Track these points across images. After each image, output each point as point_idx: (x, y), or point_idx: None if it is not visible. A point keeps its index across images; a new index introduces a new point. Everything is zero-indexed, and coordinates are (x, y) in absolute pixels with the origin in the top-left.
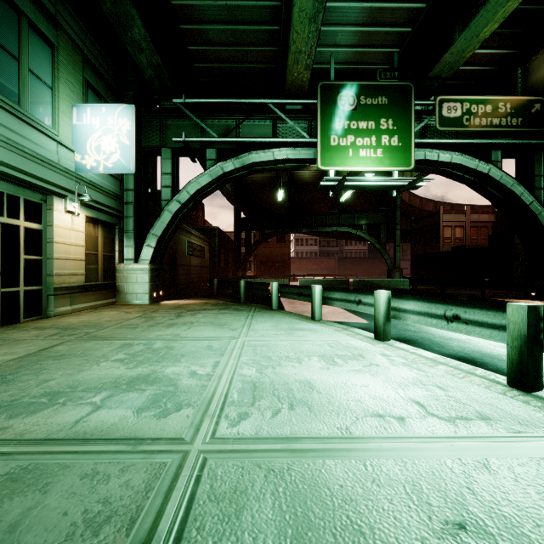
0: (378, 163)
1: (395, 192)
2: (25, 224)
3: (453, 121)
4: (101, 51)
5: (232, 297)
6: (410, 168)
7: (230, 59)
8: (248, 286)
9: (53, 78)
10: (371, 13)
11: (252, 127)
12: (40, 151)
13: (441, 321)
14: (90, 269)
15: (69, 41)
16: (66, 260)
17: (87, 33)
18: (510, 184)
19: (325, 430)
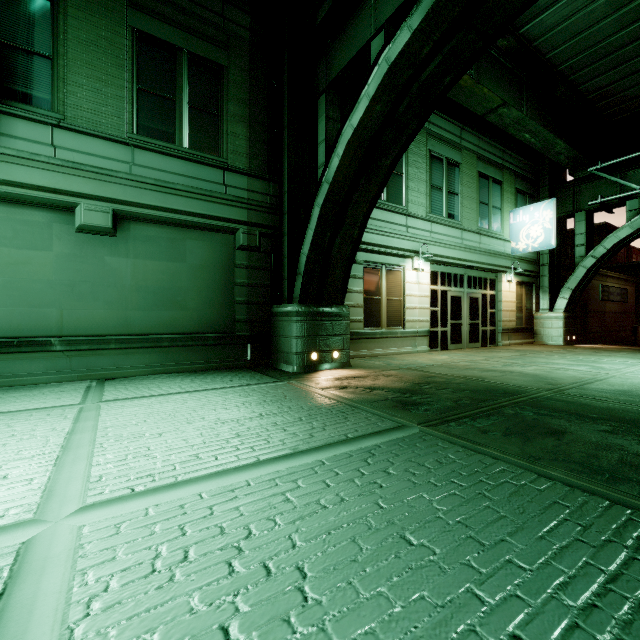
0: None
1: None
2: (489, 292)
3: None
4: (525, 161)
5: None
6: None
7: None
8: None
9: (501, 202)
10: None
11: None
12: (496, 250)
13: None
14: (517, 317)
15: (507, 172)
16: (506, 312)
17: (517, 157)
18: None
19: None
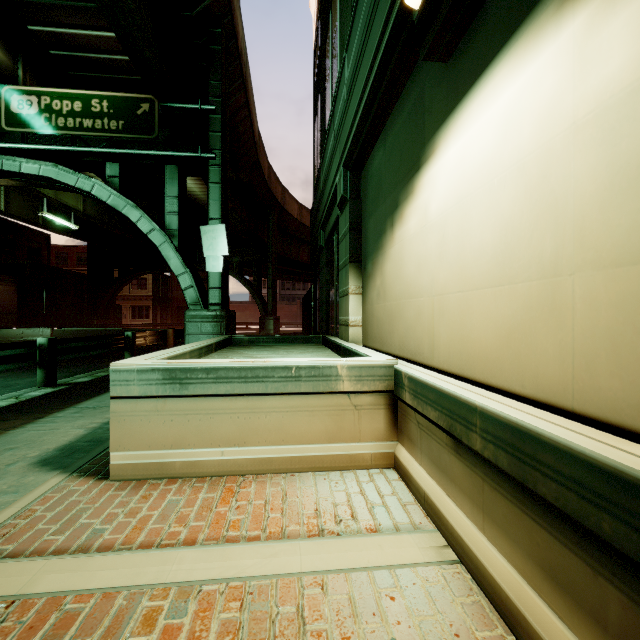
0: None
1: None
2: None
3: (27, 119)
4: None
5: None
6: None
7: None
8: None
9: None
10: None
11: None
12: None
13: None
14: None
15: None
16: None
17: None
18: (125, 207)
19: None
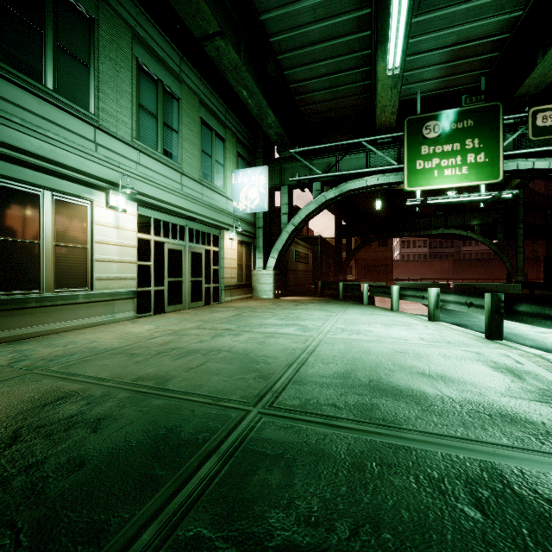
0: (463, 179)
1: (482, 203)
2: (213, 249)
3: (549, 129)
4: (245, 129)
5: (333, 296)
6: (497, 181)
7: (331, 109)
8: (345, 287)
9: (224, 160)
10: (453, 53)
11: (348, 160)
12: (219, 206)
13: (465, 307)
14: (239, 274)
15: (230, 132)
16: (229, 268)
17: (238, 122)
18: None
19: (369, 339)
